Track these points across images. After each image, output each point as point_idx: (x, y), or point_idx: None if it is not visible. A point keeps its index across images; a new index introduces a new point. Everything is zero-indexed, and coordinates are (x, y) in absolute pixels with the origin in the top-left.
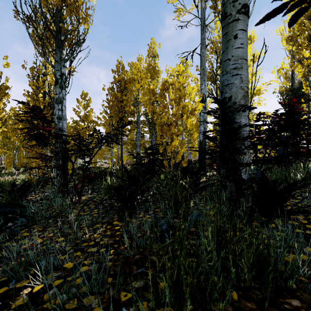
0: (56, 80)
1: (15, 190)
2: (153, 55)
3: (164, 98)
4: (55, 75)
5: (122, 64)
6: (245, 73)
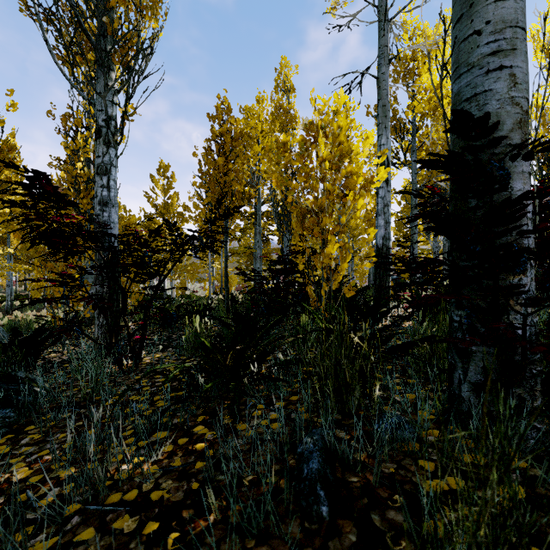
0: (98, 129)
1: (18, 342)
2: (285, 87)
3: (309, 157)
4: (96, 120)
5: (227, 104)
6: (521, 63)
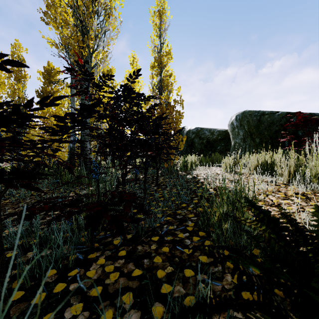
0: None
1: None
2: (19, 58)
3: (47, 121)
4: None
5: None
6: None
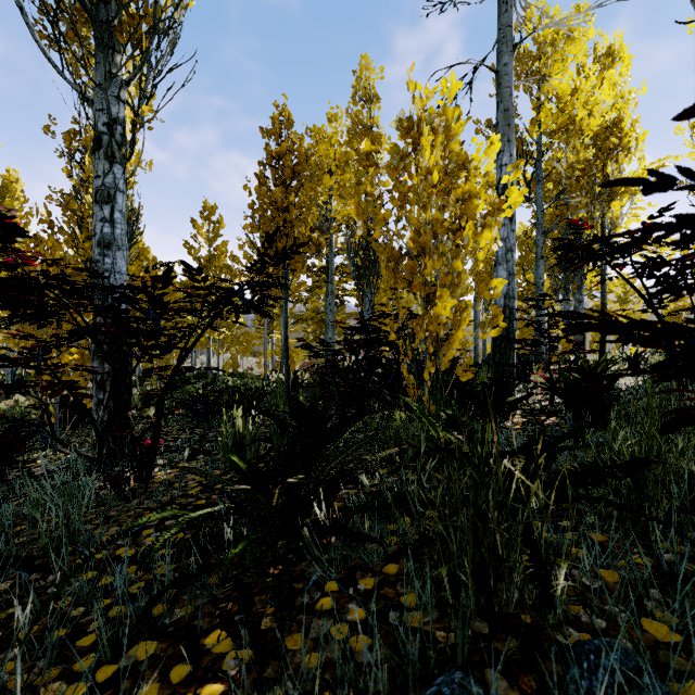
0: (96, 137)
1: None
2: (366, 96)
3: (406, 170)
4: (94, 124)
5: (288, 115)
6: None
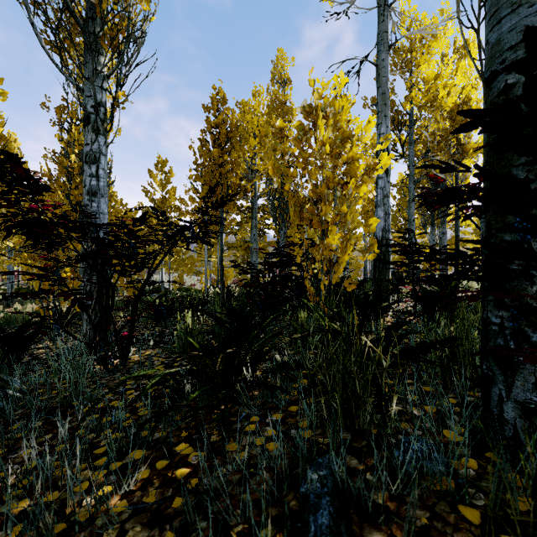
0: (86, 116)
1: (1, 338)
2: (281, 79)
3: (307, 142)
4: (85, 107)
5: (223, 94)
6: None
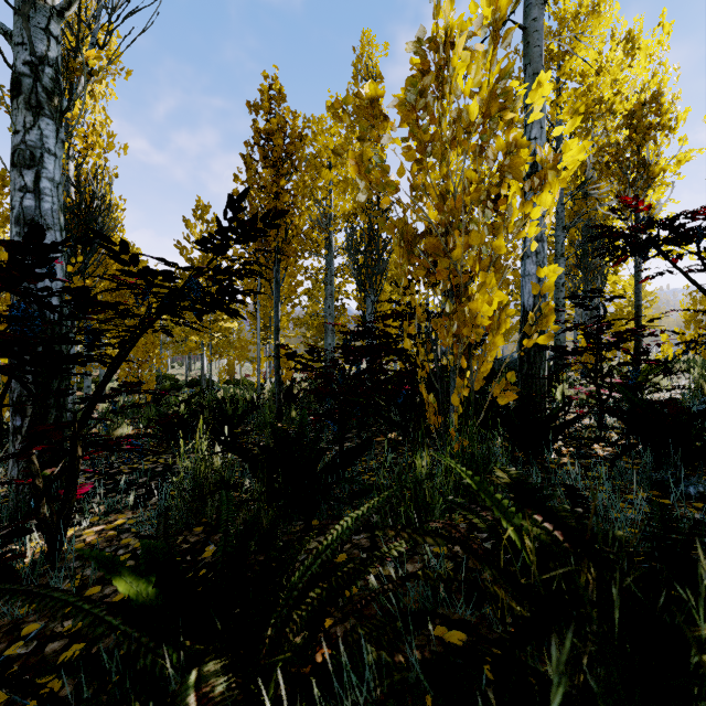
0: (16, 81)
1: None
2: (368, 74)
3: (427, 109)
4: (14, 65)
5: (279, 88)
6: None
